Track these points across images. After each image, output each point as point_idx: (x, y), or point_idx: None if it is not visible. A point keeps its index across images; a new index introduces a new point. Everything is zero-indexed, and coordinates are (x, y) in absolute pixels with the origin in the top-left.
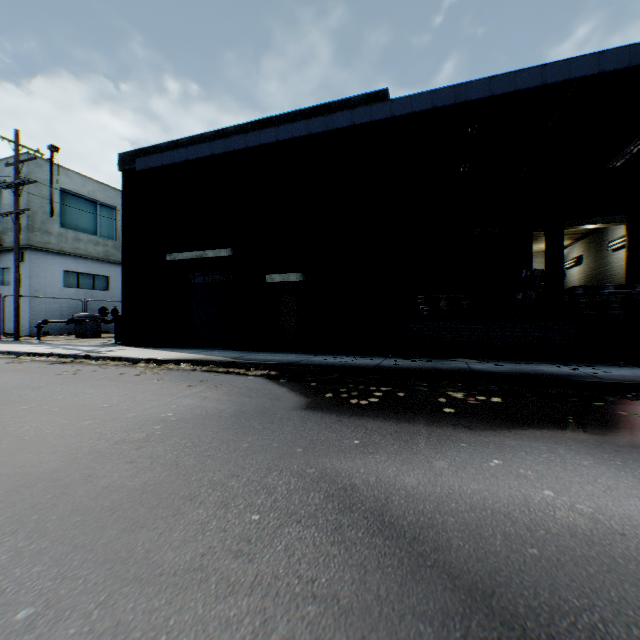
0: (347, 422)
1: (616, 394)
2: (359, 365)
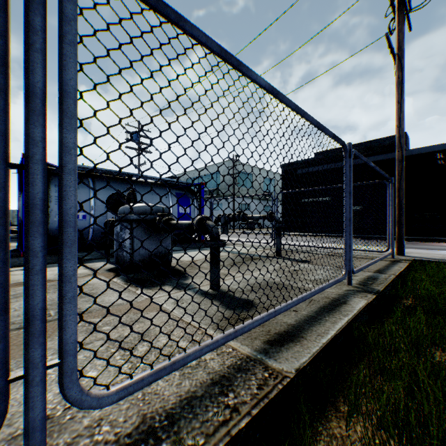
0: None
1: None
2: None
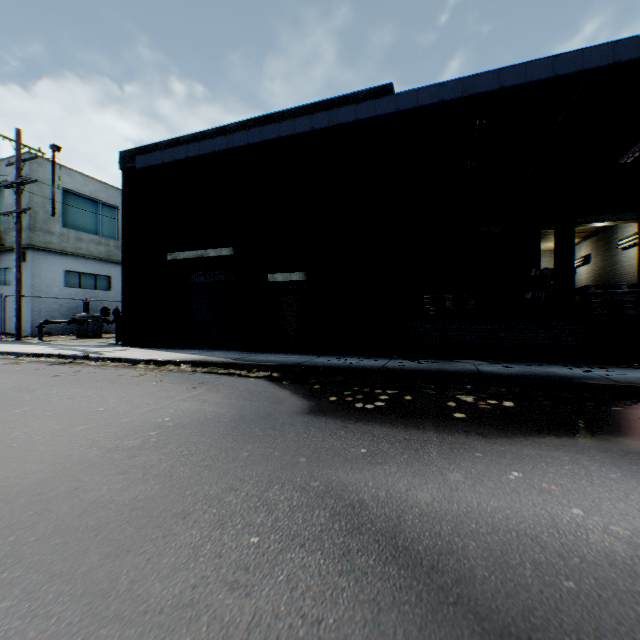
0: (353, 428)
1: (634, 398)
2: (363, 367)
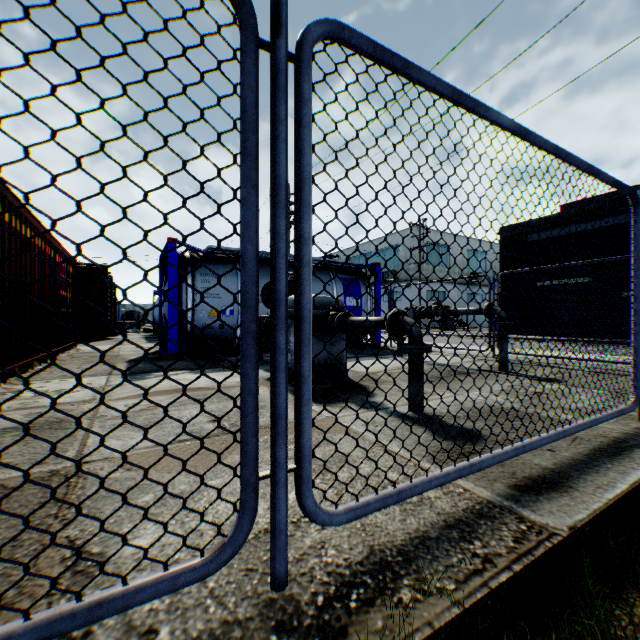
0: None
1: None
2: None
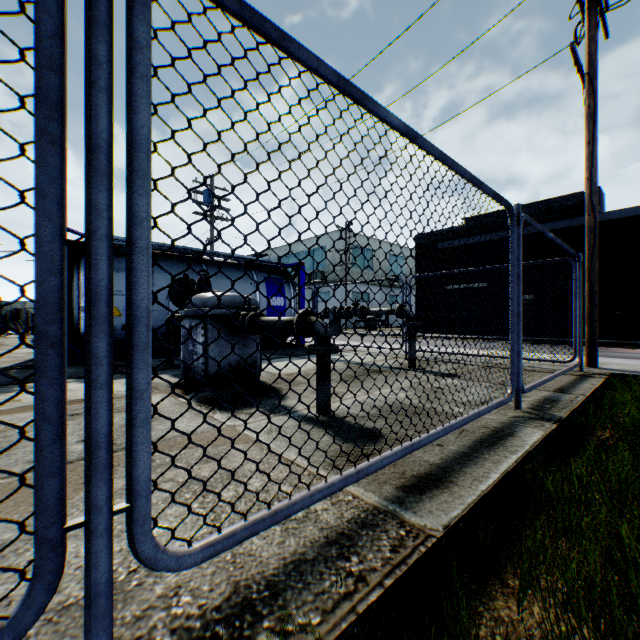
0: None
1: None
2: None
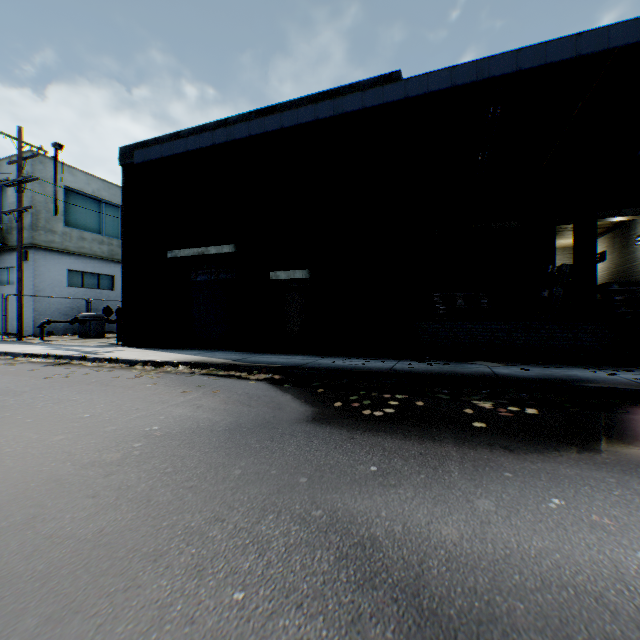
0: (360, 440)
1: None
2: (370, 369)
